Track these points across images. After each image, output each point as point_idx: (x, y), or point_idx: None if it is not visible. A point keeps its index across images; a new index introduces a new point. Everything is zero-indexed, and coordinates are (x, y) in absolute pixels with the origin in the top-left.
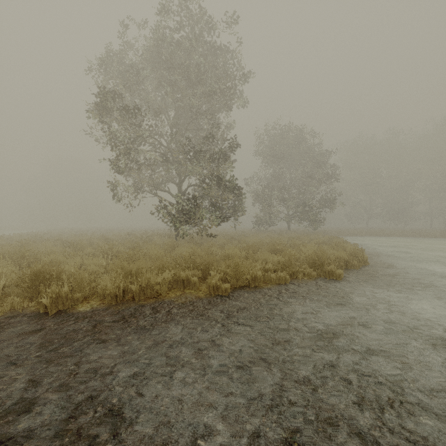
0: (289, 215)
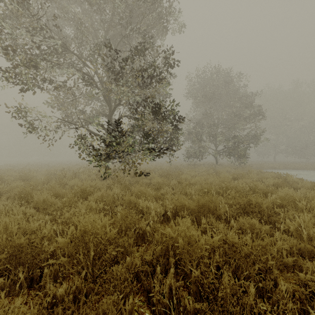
0: (217, 151)
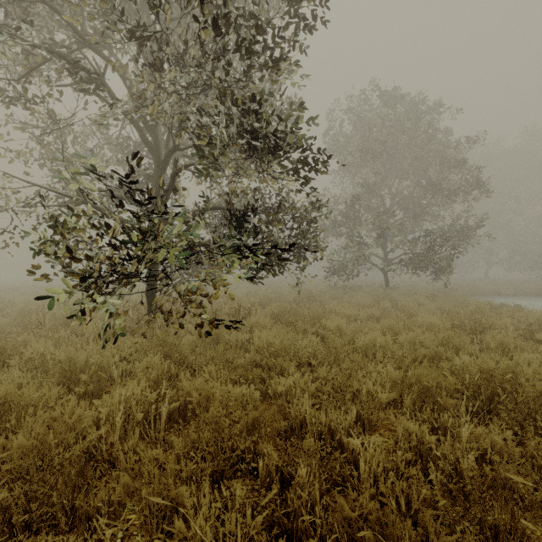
0: (388, 260)
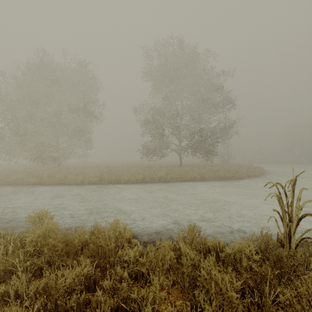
0: None
